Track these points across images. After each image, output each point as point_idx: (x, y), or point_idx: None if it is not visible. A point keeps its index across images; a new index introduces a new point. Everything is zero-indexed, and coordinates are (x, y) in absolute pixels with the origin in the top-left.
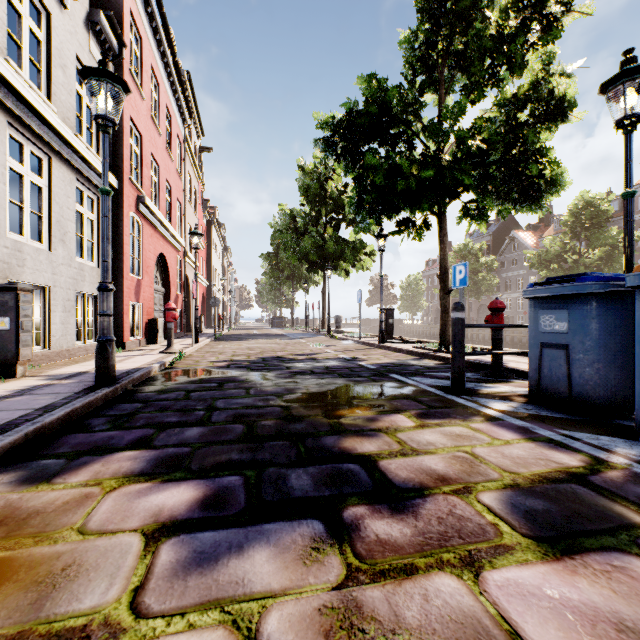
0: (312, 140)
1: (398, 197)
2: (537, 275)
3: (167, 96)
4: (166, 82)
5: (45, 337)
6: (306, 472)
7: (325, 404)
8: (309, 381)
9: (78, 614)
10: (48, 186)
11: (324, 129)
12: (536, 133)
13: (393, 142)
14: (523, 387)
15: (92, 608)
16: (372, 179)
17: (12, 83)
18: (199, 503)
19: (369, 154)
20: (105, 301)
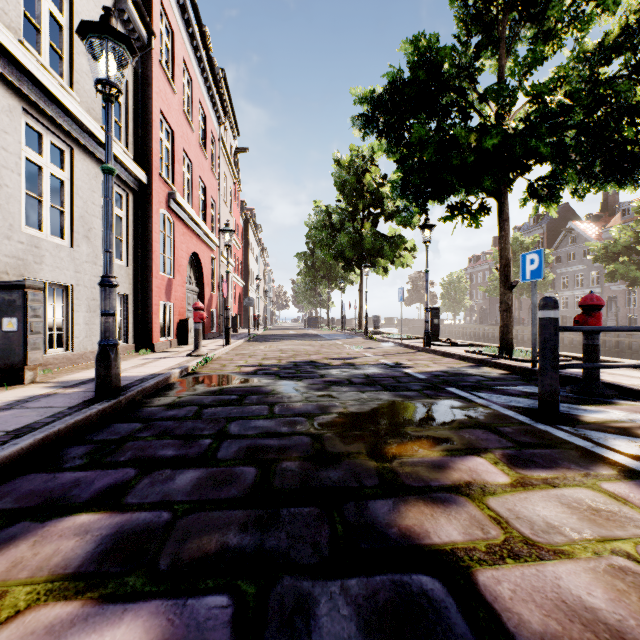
0: (349, 118)
1: (452, 175)
2: (600, 270)
3: (201, 92)
4: (199, 78)
5: (68, 338)
6: (346, 594)
7: (369, 433)
8: (347, 395)
9: None
10: (71, 179)
11: (363, 105)
12: (631, 86)
13: (444, 113)
14: None
15: None
16: (420, 155)
17: (24, 64)
18: None
19: (417, 126)
20: (107, 298)
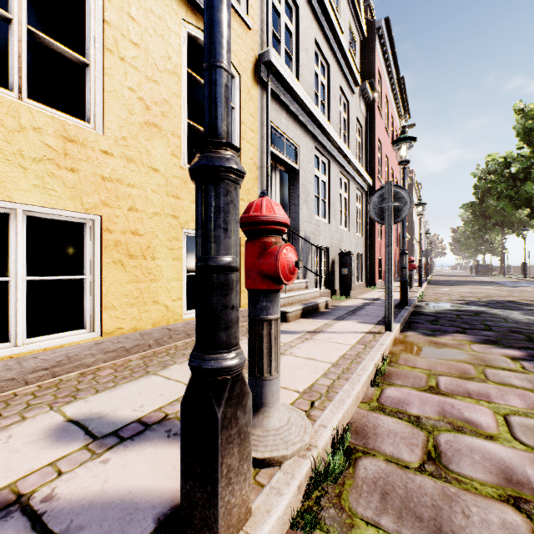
0: None
1: None
2: None
3: (391, 106)
4: (391, 96)
5: None
6: None
7: None
8: None
9: (503, 366)
10: (348, 196)
11: None
12: None
13: None
14: None
15: (507, 367)
16: None
17: (344, 152)
18: (525, 356)
19: None
20: (404, 260)
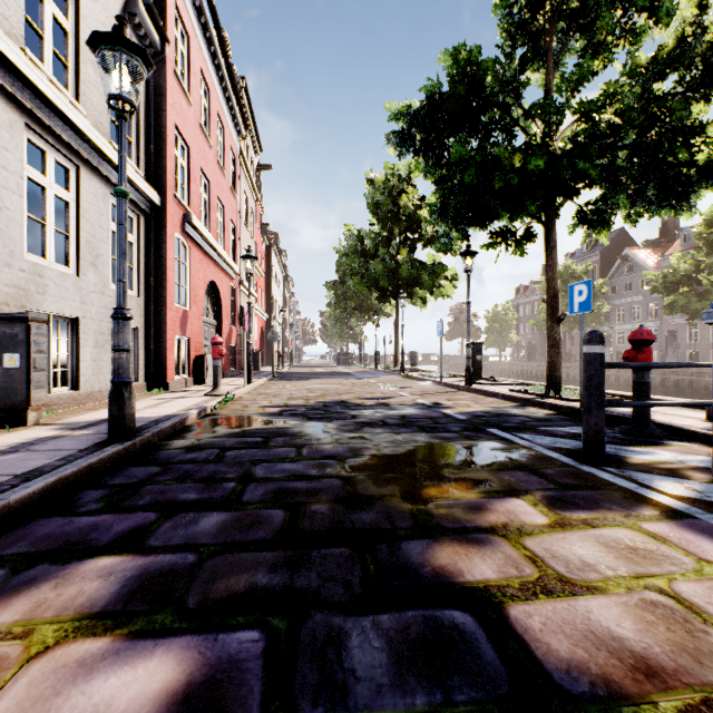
0: (383, 135)
1: (494, 199)
2: (658, 302)
3: (219, 104)
4: (218, 88)
5: (73, 376)
6: (378, 628)
7: (404, 476)
8: (380, 437)
9: None
10: (76, 201)
11: (398, 121)
12: (686, 104)
13: (486, 131)
14: (692, 454)
15: None
16: (460, 177)
17: (26, 74)
18: (173, 708)
19: (456, 145)
20: (120, 332)
